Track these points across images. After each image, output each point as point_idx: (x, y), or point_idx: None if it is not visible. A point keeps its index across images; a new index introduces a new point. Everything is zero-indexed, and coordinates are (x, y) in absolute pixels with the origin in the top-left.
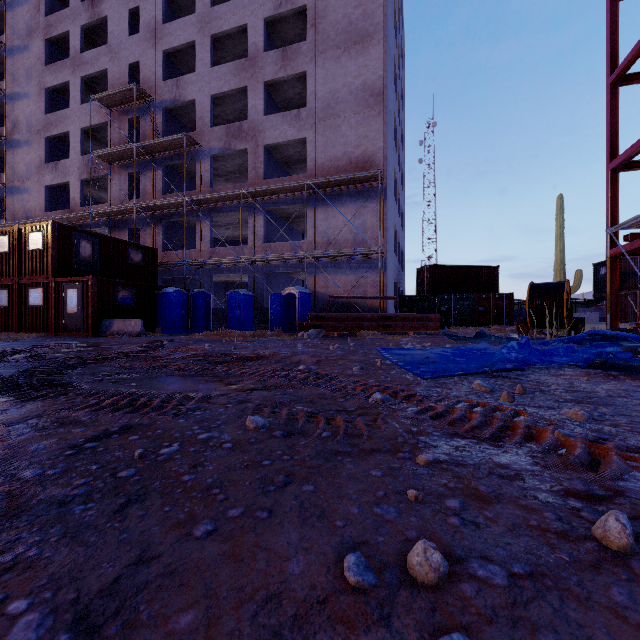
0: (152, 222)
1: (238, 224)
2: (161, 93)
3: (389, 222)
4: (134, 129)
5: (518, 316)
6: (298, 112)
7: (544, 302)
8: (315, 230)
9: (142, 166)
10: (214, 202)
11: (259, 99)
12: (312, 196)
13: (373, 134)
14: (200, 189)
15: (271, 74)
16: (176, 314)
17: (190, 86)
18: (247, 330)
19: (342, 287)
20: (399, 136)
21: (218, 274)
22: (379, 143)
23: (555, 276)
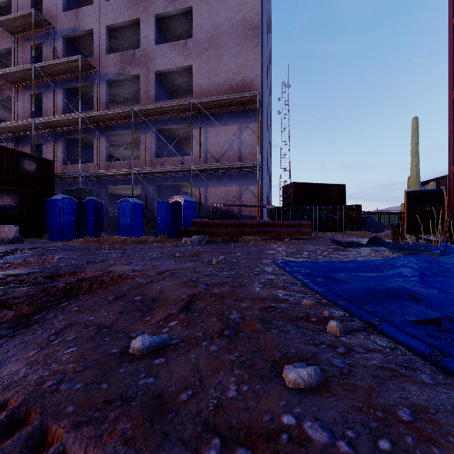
0: (53, 138)
1: (134, 144)
2: (61, 22)
3: (264, 142)
4: (33, 50)
5: (364, 223)
6: (185, 42)
7: (433, 207)
8: (200, 147)
9: (44, 88)
10: (109, 120)
11: (150, 30)
12: (197, 117)
13: (251, 63)
14: (97, 109)
15: (161, 8)
16: (65, 220)
17: (88, 17)
18: (137, 235)
19: (224, 197)
20: (269, 79)
21: (113, 185)
22: (256, 71)
23: (411, 188)
